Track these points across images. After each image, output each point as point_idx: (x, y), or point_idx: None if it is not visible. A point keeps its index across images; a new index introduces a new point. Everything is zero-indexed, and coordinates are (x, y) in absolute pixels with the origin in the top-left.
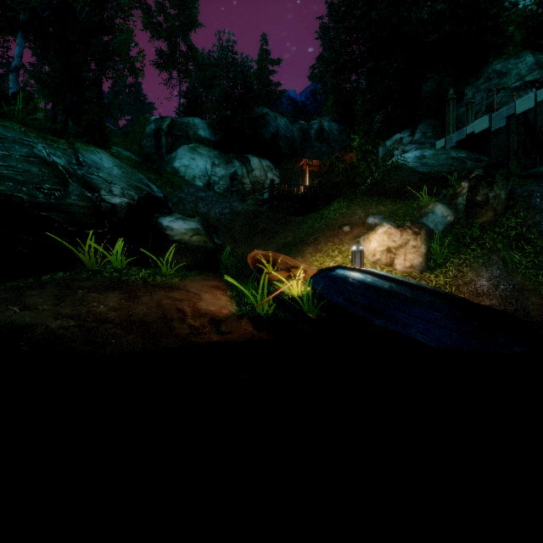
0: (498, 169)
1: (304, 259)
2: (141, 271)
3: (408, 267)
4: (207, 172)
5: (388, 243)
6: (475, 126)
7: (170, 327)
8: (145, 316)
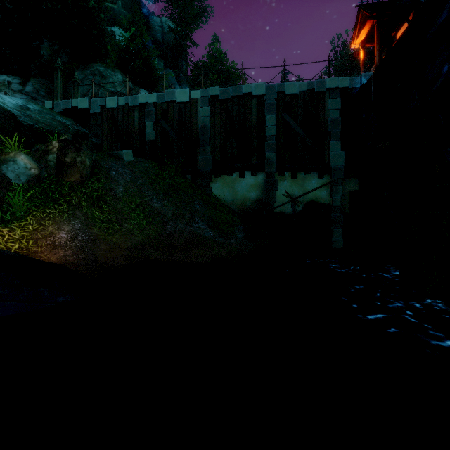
0: (85, 139)
1: None
2: None
3: None
4: None
5: None
6: (79, 102)
7: None
8: None
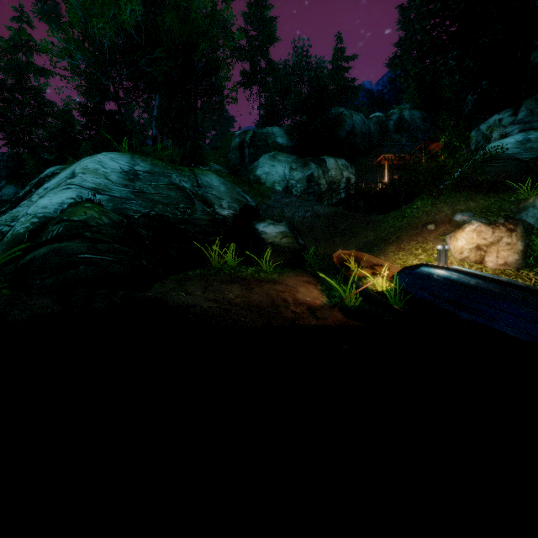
0: None
1: (386, 257)
2: (248, 269)
3: (501, 265)
4: (285, 177)
5: (477, 240)
6: None
7: (279, 311)
8: (260, 302)
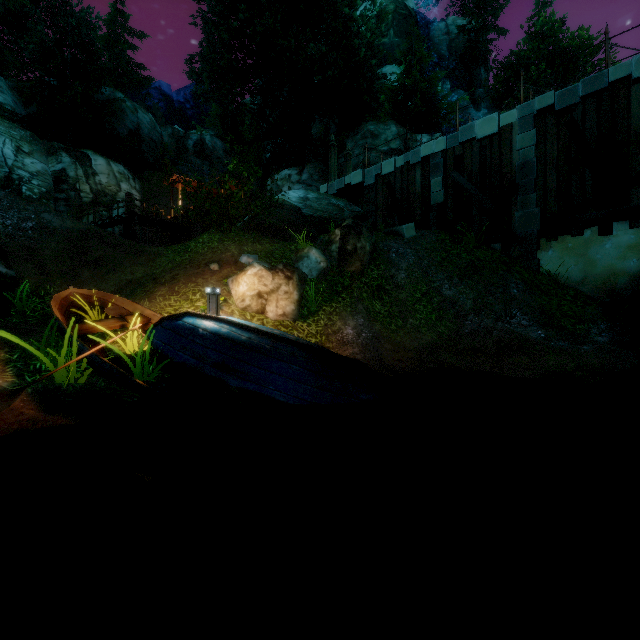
0: (364, 221)
1: (152, 303)
2: None
3: (281, 315)
4: (5, 160)
5: (259, 286)
6: (352, 178)
7: None
8: None
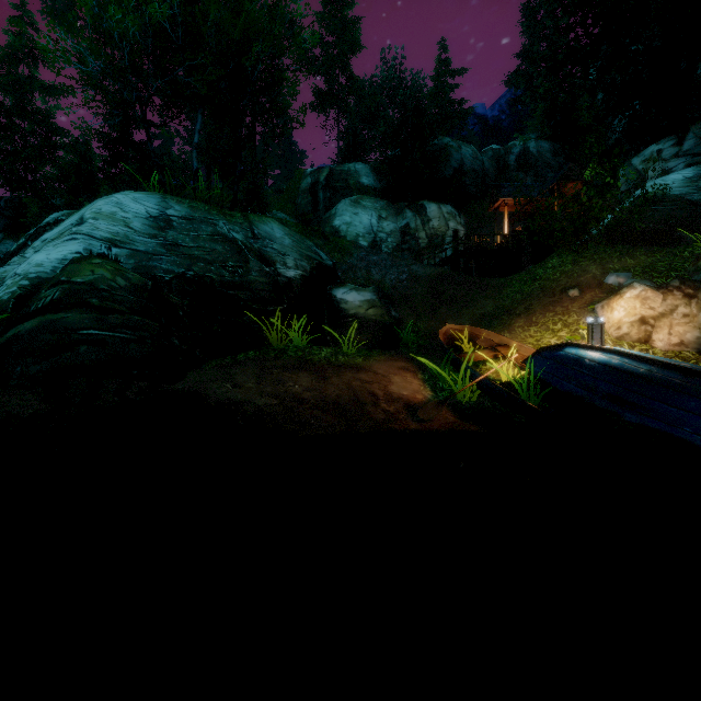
0: None
1: (512, 334)
2: (322, 351)
3: (675, 345)
4: (372, 228)
5: (641, 311)
6: None
7: (365, 410)
8: (338, 397)
